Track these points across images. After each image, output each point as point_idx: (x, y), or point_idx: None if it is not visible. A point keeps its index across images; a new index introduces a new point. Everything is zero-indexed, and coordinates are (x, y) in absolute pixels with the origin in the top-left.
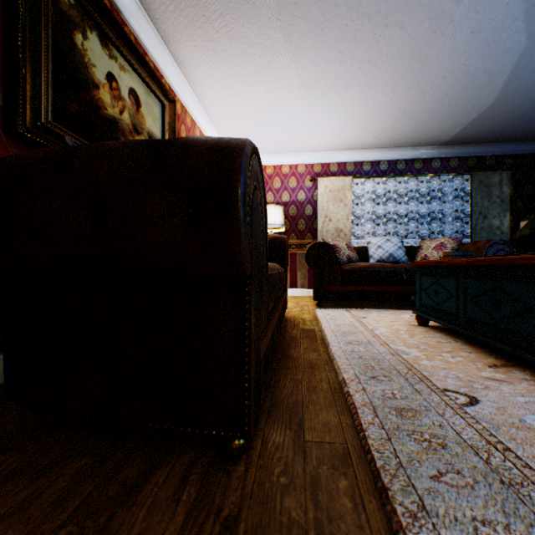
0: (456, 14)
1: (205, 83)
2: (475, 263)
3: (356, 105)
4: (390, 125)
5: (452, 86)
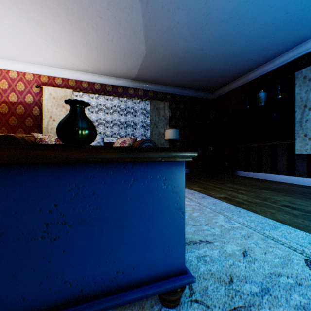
0: None
1: None
2: None
3: (44, 24)
4: (88, 54)
5: (112, 29)
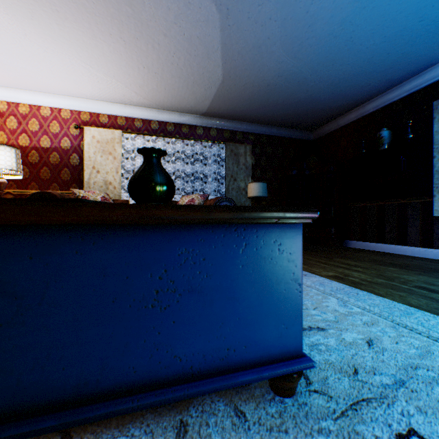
0: None
1: None
2: None
3: (90, 45)
4: (145, 82)
5: (179, 49)
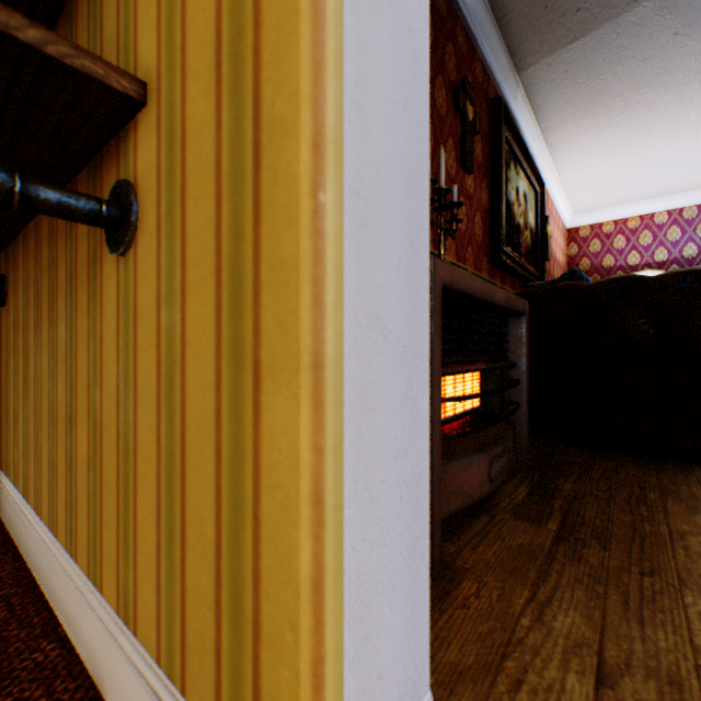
0: None
1: (571, 153)
2: None
3: None
4: None
5: None
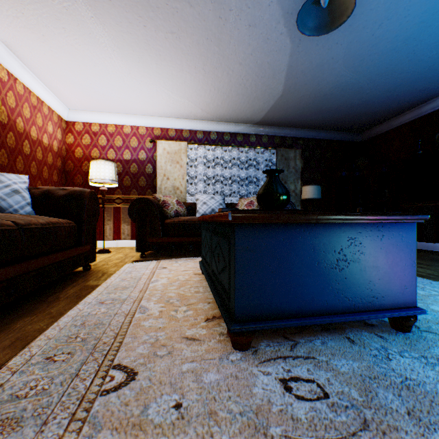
0: (232, 3)
1: None
2: (210, 219)
3: (176, 76)
4: (212, 101)
5: (249, 73)
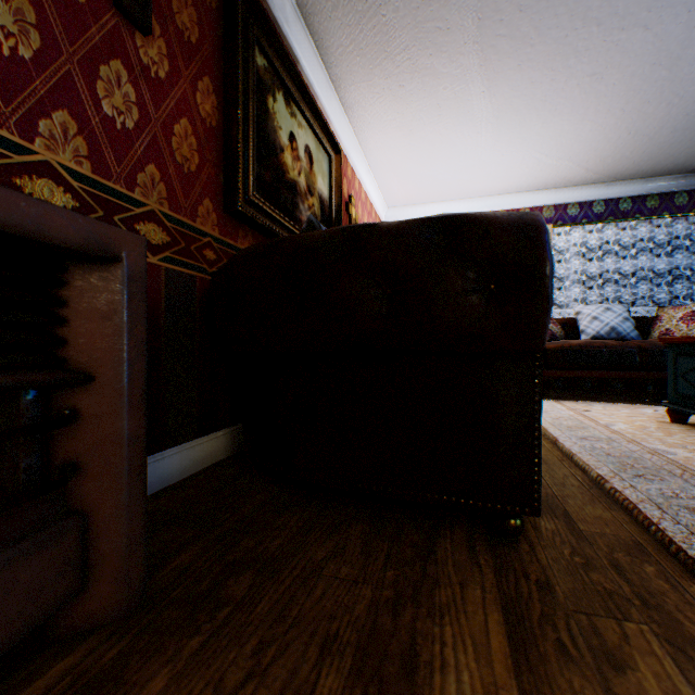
0: None
1: (372, 126)
2: None
3: (565, 132)
4: (613, 153)
5: None
